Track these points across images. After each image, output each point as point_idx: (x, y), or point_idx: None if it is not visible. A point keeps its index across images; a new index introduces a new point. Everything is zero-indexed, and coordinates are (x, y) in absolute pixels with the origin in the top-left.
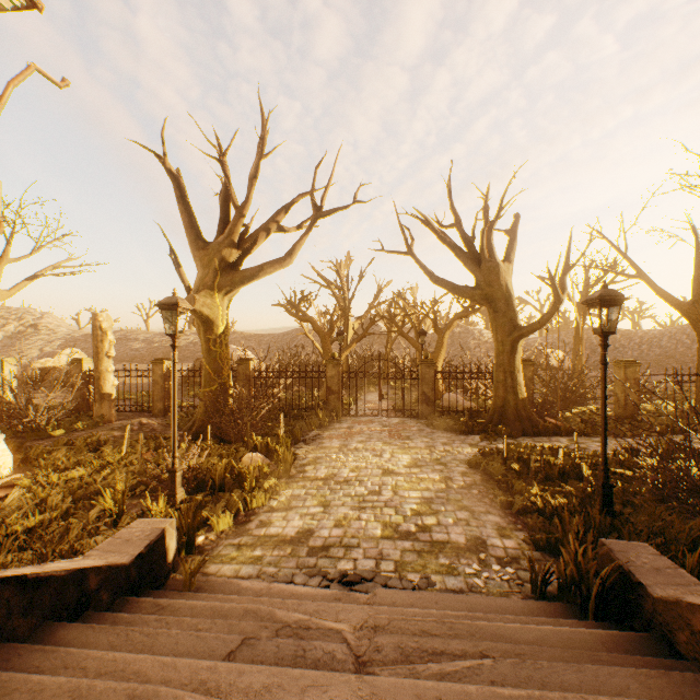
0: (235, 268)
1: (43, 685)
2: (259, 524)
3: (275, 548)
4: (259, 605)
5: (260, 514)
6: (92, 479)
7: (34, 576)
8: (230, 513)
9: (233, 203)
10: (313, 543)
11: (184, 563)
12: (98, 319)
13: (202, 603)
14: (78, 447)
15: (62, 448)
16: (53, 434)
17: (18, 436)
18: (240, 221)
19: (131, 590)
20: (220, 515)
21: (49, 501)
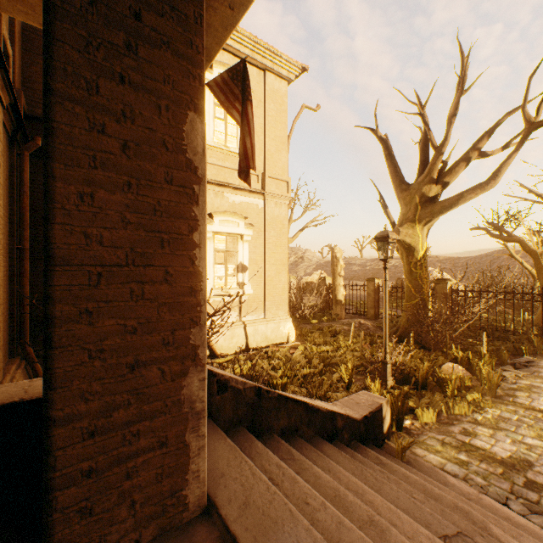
0: (433, 201)
1: (319, 474)
2: (462, 431)
3: (481, 460)
4: (469, 508)
5: (463, 422)
6: (332, 354)
7: (311, 405)
8: (432, 410)
9: (431, 146)
10: (531, 476)
11: (396, 436)
12: (334, 251)
13: (413, 476)
14: (324, 332)
15: (316, 331)
16: (311, 322)
17: (296, 320)
18: (437, 159)
19: (360, 439)
20: (423, 409)
21: (312, 362)
